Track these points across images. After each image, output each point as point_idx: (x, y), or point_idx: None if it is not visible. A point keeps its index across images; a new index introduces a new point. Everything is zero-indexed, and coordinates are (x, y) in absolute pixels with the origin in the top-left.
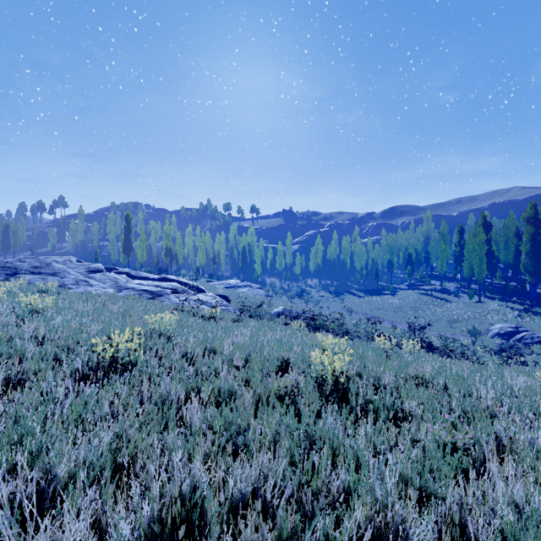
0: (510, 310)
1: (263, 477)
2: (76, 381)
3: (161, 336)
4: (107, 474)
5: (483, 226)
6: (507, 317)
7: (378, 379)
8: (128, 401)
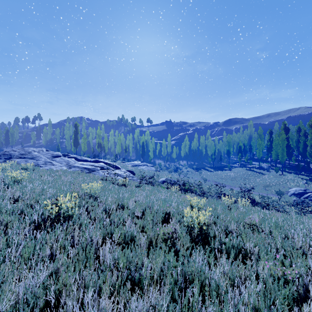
0: (301, 179)
1: (152, 307)
2: (32, 229)
3: (91, 196)
4: (41, 304)
5: (284, 130)
6: (299, 184)
7: (227, 226)
8: (64, 243)
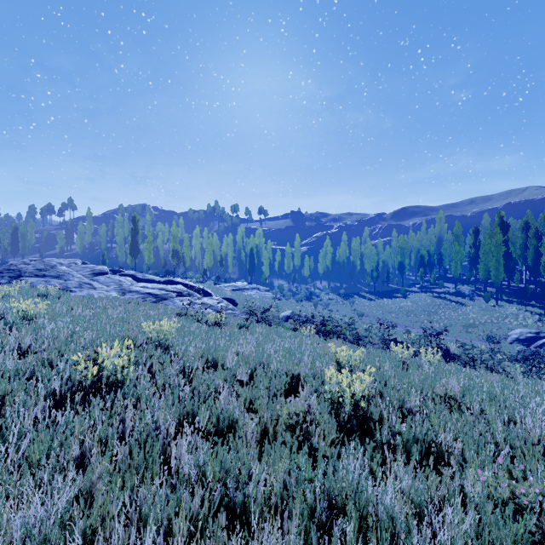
0: (530, 314)
1: None
2: (50, 406)
3: (159, 345)
4: None
5: (499, 227)
6: (527, 322)
7: (402, 401)
8: (107, 434)
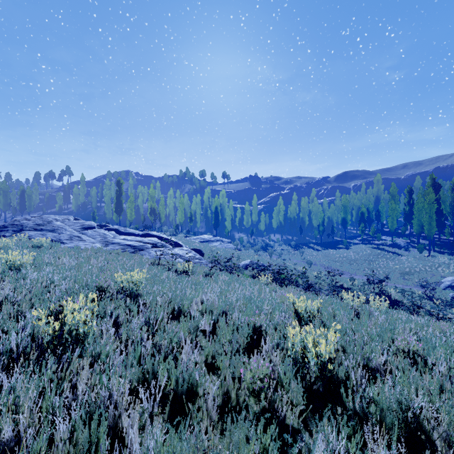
0: None
1: None
2: (3, 366)
3: (130, 294)
4: None
5: (432, 187)
6: None
7: (367, 358)
8: (54, 404)
